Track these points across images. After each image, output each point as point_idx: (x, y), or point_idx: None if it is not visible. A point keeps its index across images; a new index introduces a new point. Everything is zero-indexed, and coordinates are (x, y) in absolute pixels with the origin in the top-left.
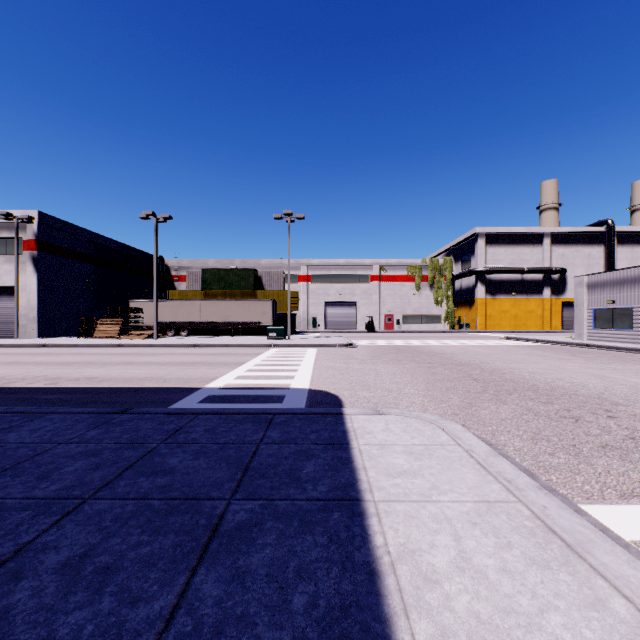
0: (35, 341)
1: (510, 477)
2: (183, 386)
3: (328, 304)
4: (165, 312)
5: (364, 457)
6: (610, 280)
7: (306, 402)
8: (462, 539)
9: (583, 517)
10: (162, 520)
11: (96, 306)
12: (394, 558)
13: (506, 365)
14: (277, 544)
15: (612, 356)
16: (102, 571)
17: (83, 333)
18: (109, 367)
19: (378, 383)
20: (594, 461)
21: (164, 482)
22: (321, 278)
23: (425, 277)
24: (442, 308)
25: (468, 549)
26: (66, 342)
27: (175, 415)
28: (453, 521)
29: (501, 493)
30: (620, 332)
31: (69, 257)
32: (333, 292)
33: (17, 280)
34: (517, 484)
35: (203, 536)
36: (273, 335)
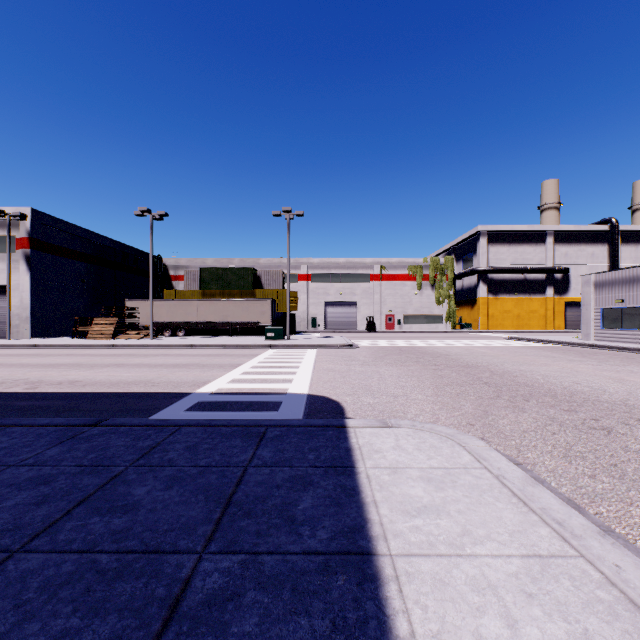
0: (27, 341)
1: (560, 517)
2: (172, 391)
3: (328, 304)
4: (162, 312)
5: (373, 486)
6: (619, 279)
7: (304, 410)
8: (518, 625)
9: None
10: (105, 589)
11: (92, 306)
12: None
13: (516, 367)
14: (258, 634)
15: (624, 357)
16: None
17: (77, 333)
18: (97, 369)
19: (382, 387)
20: None
21: (122, 524)
22: (321, 277)
23: (426, 276)
24: (444, 308)
25: None
26: (58, 342)
27: (154, 428)
28: (500, 591)
29: (554, 542)
30: (629, 332)
31: (64, 256)
32: (333, 292)
33: (9, 279)
34: (571, 528)
35: (156, 619)
36: (272, 335)
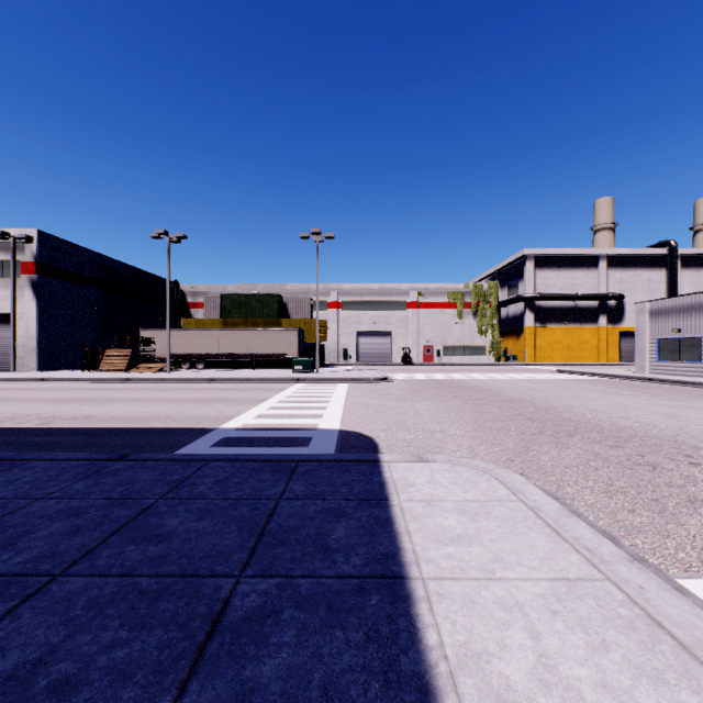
0: (33, 375)
1: (591, 545)
2: (195, 426)
3: (360, 334)
4: (179, 342)
5: (407, 517)
6: (676, 306)
7: (336, 446)
8: (541, 636)
9: (687, 598)
10: (149, 607)
11: (103, 336)
12: (453, 666)
13: (562, 402)
14: (297, 644)
15: (680, 392)
16: (58, 687)
17: (88, 366)
18: (113, 404)
19: (418, 423)
20: (684, 520)
21: (158, 552)
22: (353, 305)
23: (468, 304)
24: (487, 338)
25: (551, 652)
26: (68, 376)
27: (181, 462)
28: (526, 608)
29: (582, 567)
30: (687, 365)
31: (73, 281)
32: (366, 320)
33: (14, 307)
34: (601, 555)
35: (200, 631)
36: (299, 368)
